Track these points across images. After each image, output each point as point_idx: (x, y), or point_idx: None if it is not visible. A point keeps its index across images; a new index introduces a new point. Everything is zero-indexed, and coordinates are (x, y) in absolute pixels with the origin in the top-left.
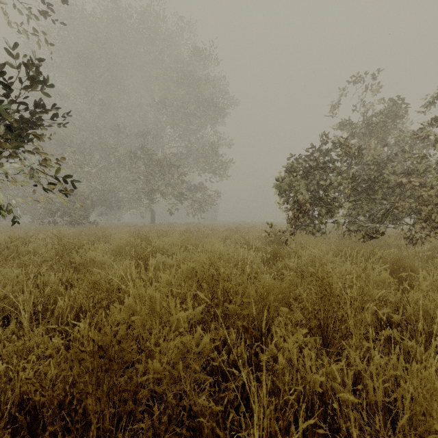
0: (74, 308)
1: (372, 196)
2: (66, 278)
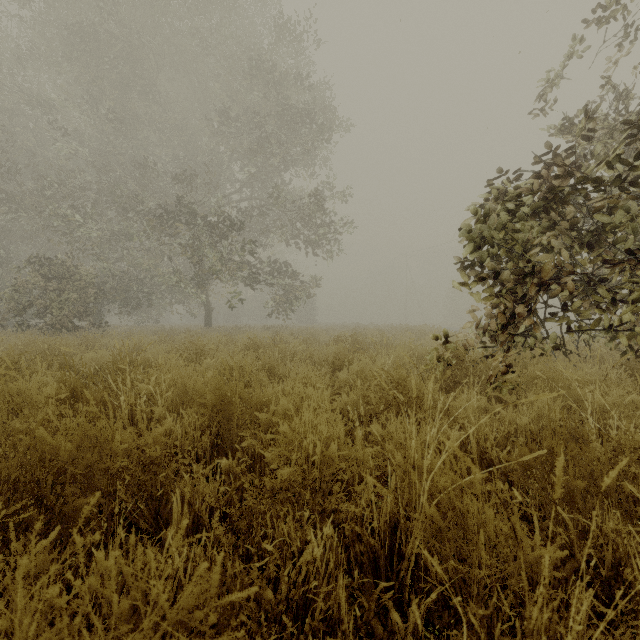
0: None
1: None
2: None
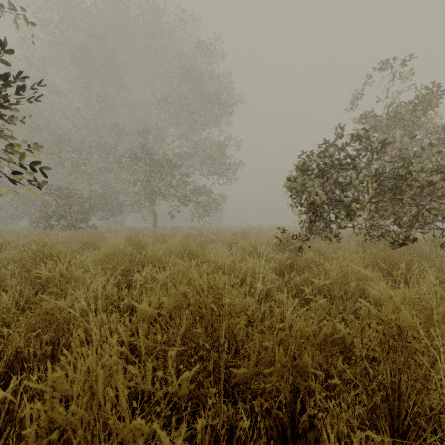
0: (4, 358)
1: (399, 196)
2: (24, 299)
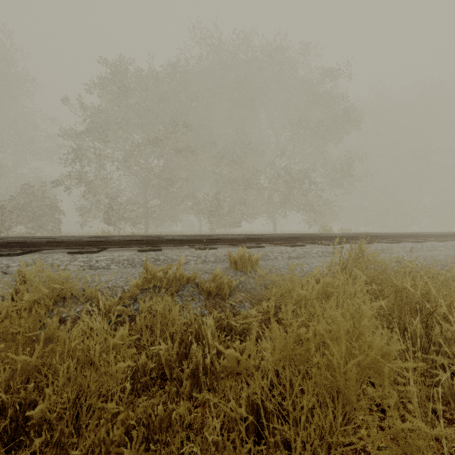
0: None
1: None
2: None
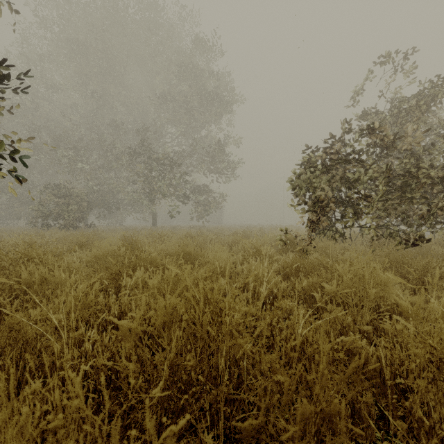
0: None
1: (409, 194)
2: None
